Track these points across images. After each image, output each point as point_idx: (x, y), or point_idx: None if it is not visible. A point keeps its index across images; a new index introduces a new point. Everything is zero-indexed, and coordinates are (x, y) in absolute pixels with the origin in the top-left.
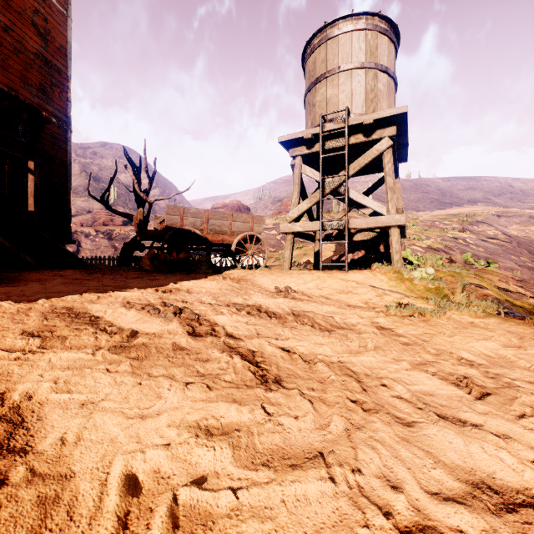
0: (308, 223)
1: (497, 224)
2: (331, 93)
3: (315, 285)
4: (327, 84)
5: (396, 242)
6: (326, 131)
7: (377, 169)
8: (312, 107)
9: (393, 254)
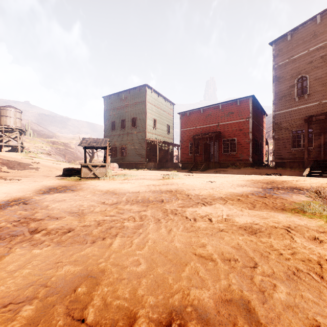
0: (0, 143)
1: None
2: (6, 120)
3: (2, 154)
4: (5, 118)
5: (19, 148)
6: (5, 127)
7: (18, 133)
8: (1, 120)
9: (19, 150)
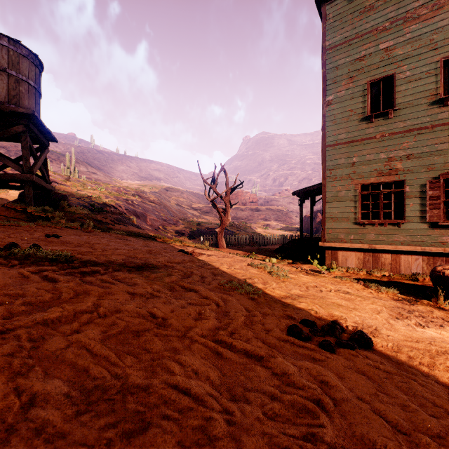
0: None
1: (165, 195)
2: None
3: None
4: None
5: (28, 191)
6: None
7: (33, 142)
8: None
9: (26, 198)
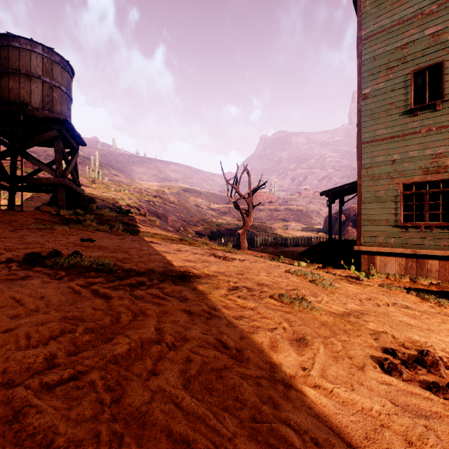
0: None
1: (184, 195)
2: (14, 85)
3: None
4: (10, 77)
5: (61, 194)
6: (7, 111)
7: (64, 146)
8: None
9: (59, 201)
